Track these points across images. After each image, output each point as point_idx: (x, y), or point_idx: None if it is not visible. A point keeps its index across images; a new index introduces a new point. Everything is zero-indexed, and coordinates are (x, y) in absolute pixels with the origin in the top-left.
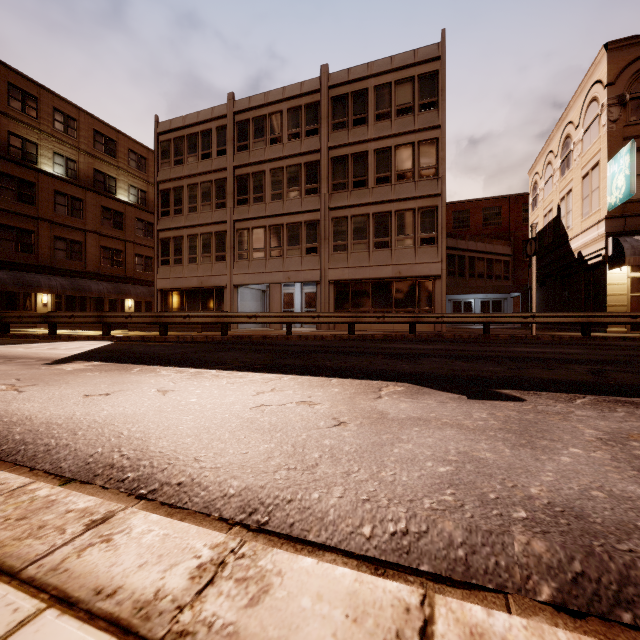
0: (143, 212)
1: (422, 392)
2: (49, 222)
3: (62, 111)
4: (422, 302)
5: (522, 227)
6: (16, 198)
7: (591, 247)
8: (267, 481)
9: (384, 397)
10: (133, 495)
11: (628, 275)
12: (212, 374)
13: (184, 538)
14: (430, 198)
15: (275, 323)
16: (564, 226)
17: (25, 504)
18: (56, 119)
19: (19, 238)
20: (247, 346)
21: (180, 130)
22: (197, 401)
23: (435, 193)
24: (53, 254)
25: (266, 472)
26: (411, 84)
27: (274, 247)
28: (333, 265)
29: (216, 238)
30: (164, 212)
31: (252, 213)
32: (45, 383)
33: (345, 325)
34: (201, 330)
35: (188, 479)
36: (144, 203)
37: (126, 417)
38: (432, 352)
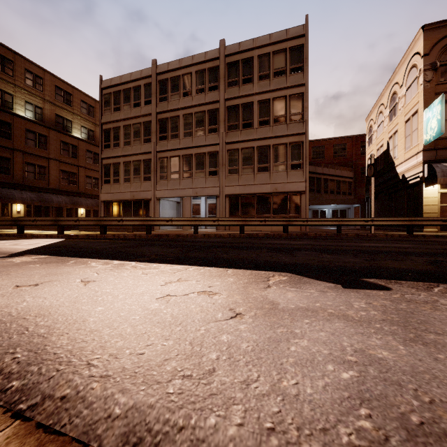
0: (91, 145)
1: (303, 281)
2: (21, 152)
3: (31, 71)
4: (292, 210)
5: (361, 158)
6: None
7: (412, 171)
8: (158, 397)
9: (272, 286)
10: (10, 411)
11: (438, 191)
12: (131, 265)
13: None
14: (298, 136)
15: (186, 225)
16: (392, 157)
17: None
18: (27, 77)
19: None
20: (164, 242)
21: (118, 86)
22: (111, 291)
23: (301, 132)
24: (24, 175)
25: (159, 382)
26: (284, 54)
27: (186, 171)
28: (228, 184)
29: (144, 164)
30: (106, 145)
31: (170, 146)
32: None
33: (237, 227)
34: (132, 230)
35: (73, 392)
36: (92, 139)
37: (40, 309)
38: (303, 247)
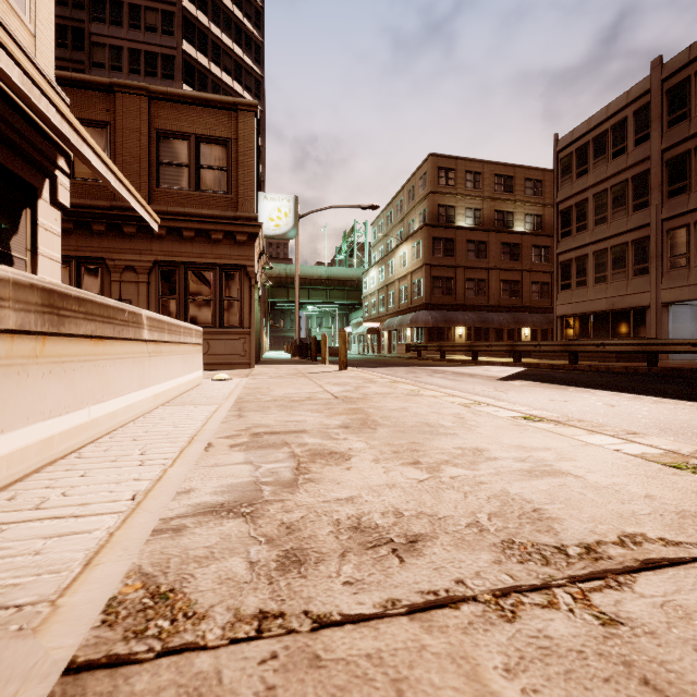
0: (539, 238)
1: None
2: (463, 268)
3: (471, 171)
4: None
5: None
6: (442, 254)
7: None
8: None
9: None
10: None
11: None
12: (653, 400)
13: (684, 444)
14: None
15: None
16: None
17: (589, 424)
18: (467, 180)
19: (444, 285)
20: (691, 380)
21: (583, 137)
22: (648, 414)
23: None
24: (465, 294)
25: None
26: None
27: None
28: None
29: (633, 248)
30: (564, 233)
31: (694, 202)
32: (513, 390)
33: None
34: (615, 360)
35: None
36: (539, 228)
37: (593, 414)
38: None
